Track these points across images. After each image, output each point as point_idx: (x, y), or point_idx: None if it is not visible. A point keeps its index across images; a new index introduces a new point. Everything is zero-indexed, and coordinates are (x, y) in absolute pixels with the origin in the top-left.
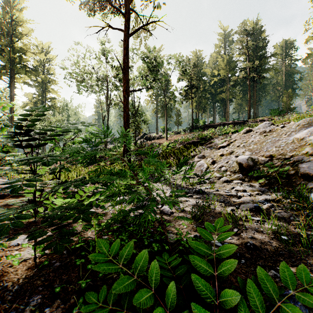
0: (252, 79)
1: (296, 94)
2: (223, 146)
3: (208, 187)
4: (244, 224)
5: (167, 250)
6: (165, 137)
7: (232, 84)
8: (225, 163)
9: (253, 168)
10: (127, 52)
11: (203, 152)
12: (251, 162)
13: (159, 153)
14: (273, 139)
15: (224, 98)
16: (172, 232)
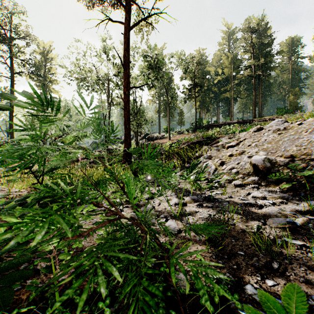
0: (257, 78)
1: (302, 93)
2: (231, 146)
3: (218, 192)
4: (283, 252)
5: (177, 313)
6: (168, 137)
7: (236, 83)
8: (236, 164)
9: (271, 171)
10: (128, 46)
11: (209, 152)
12: (268, 163)
13: (162, 154)
14: (290, 137)
15: (228, 97)
16: None
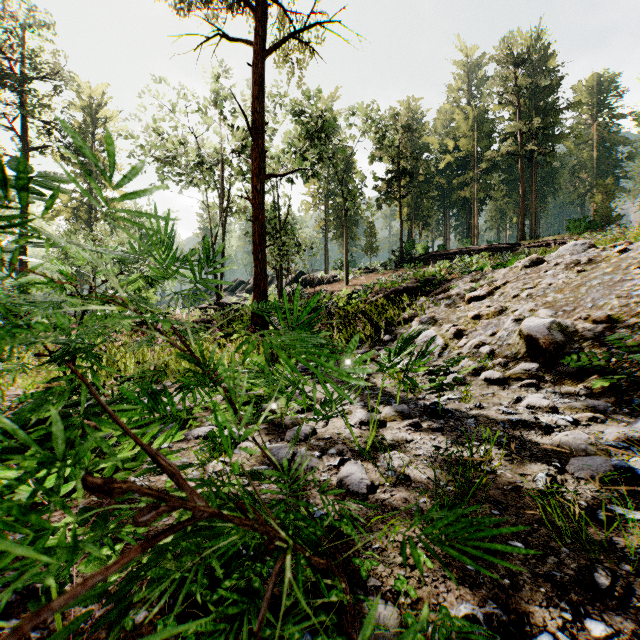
0: (527, 158)
1: (620, 189)
2: (477, 298)
3: (453, 395)
4: (615, 542)
5: None
6: (344, 279)
7: (484, 169)
8: (489, 336)
9: (565, 350)
10: (262, 90)
11: (431, 310)
12: (559, 334)
13: (332, 314)
14: (605, 279)
15: (468, 197)
16: (381, 588)
